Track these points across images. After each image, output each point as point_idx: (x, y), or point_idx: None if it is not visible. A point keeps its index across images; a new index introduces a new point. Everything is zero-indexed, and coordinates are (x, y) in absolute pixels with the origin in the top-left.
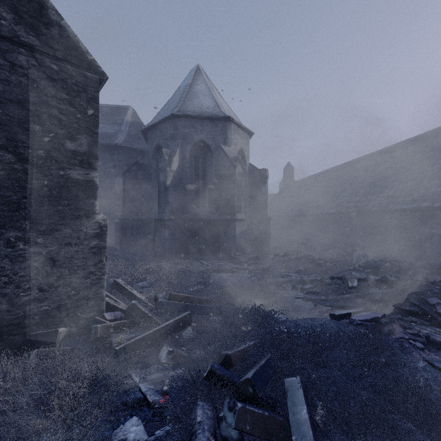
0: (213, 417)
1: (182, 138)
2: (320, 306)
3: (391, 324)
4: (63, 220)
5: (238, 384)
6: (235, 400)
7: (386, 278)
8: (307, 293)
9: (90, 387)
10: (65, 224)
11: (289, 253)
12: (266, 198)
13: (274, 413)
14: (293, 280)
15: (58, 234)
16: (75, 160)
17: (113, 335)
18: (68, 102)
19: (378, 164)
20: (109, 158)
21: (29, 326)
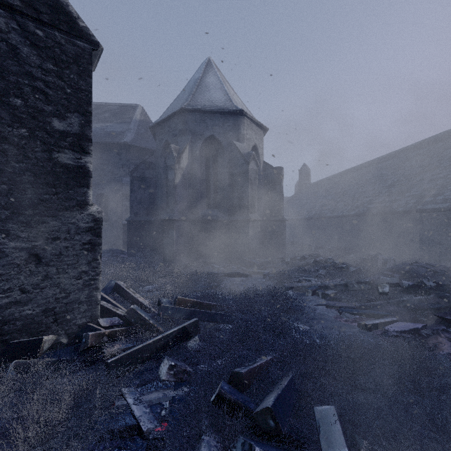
0: None
1: (192, 134)
2: (346, 315)
3: (434, 336)
4: (50, 210)
5: (255, 414)
6: (251, 441)
7: (423, 283)
8: (330, 300)
9: (72, 410)
10: (53, 216)
11: (307, 257)
12: (281, 198)
13: None
14: (314, 285)
15: (45, 227)
16: (64, 141)
17: (107, 344)
18: (56, 74)
19: (403, 162)
20: (116, 158)
21: (9, 333)
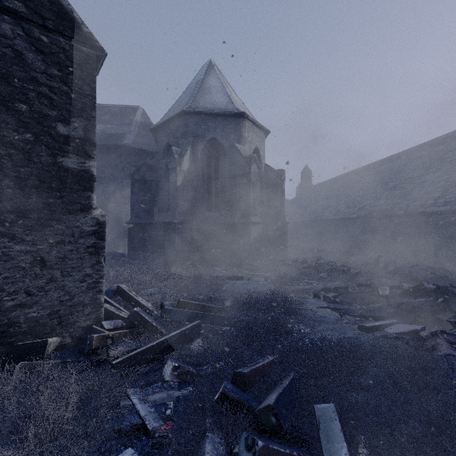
0: (226, 454)
1: (193, 136)
2: (347, 317)
3: (433, 338)
4: (55, 214)
5: (257, 411)
6: (254, 435)
7: (423, 286)
8: (331, 302)
9: (79, 409)
10: (57, 220)
11: (308, 260)
12: (283, 201)
13: (304, 451)
14: (315, 288)
15: (49, 230)
16: (68, 146)
17: (111, 346)
18: (60, 79)
19: (404, 165)
20: (117, 160)
21: (14, 335)
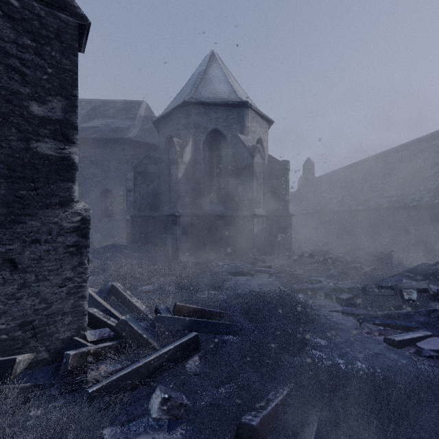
0: None
1: (195, 127)
2: (367, 325)
3: None
4: (28, 208)
5: None
6: None
7: None
8: (346, 305)
9: None
10: (31, 215)
11: (315, 254)
12: (287, 193)
13: None
14: (326, 287)
15: (21, 228)
16: (44, 129)
17: (91, 365)
18: (34, 51)
19: (414, 154)
20: (121, 153)
21: None
